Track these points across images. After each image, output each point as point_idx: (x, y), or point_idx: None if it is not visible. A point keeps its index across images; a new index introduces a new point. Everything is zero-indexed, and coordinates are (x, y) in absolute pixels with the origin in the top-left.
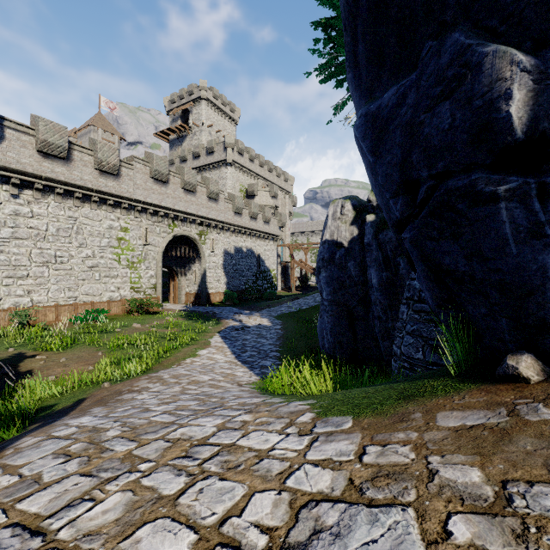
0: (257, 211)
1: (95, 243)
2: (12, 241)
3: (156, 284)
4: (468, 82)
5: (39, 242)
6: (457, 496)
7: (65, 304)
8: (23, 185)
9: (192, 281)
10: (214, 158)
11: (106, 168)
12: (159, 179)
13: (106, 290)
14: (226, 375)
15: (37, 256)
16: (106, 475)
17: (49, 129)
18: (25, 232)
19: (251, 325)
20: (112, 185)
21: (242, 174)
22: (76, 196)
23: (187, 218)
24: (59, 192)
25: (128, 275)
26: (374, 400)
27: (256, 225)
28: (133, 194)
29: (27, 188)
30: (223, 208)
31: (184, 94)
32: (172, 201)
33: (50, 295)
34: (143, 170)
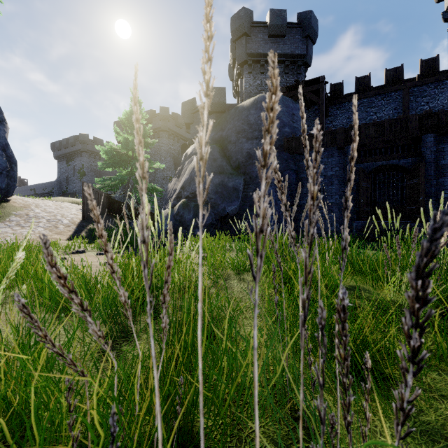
0: None
1: None
2: None
3: None
4: (4, 157)
5: None
6: (37, 206)
7: None
8: None
9: None
10: None
11: None
12: None
13: None
14: None
15: None
16: (61, 213)
17: None
18: None
19: None
20: None
21: None
22: None
23: None
24: None
25: None
26: (14, 208)
27: None
28: None
29: None
30: None
31: None
32: None
33: None
34: None
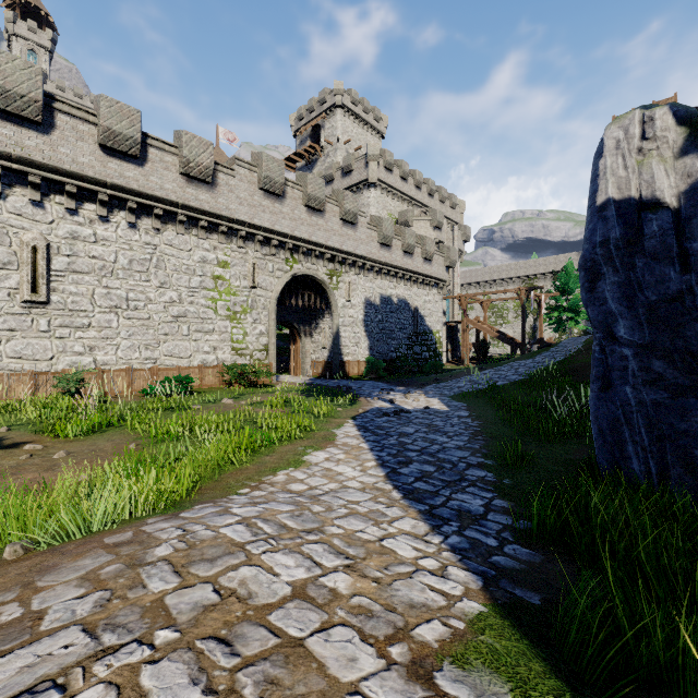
0: (413, 243)
1: (183, 283)
2: (68, 276)
3: (268, 344)
4: None
5: (104, 279)
6: None
7: (140, 368)
8: (83, 196)
9: (319, 344)
10: (352, 179)
11: (196, 171)
12: (271, 190)
13: (198, 351)
14: (360, 558)
15: (102, 298)
16: None
17: (114, 112)
18: (86, 263)
19: (411, 408)
20: (204, 198)
21: (391, 199)
22: (155, 213)
23: (312, 251)
24: (131, 207)
25: (228, 330)
26: None
27: (412, 264)
28: (235, 212)
29: (89, 201)
30: (364, 237)
31: (314, 106)
32: (290, 224)
33: (120, 354)
34: (249, 178)
